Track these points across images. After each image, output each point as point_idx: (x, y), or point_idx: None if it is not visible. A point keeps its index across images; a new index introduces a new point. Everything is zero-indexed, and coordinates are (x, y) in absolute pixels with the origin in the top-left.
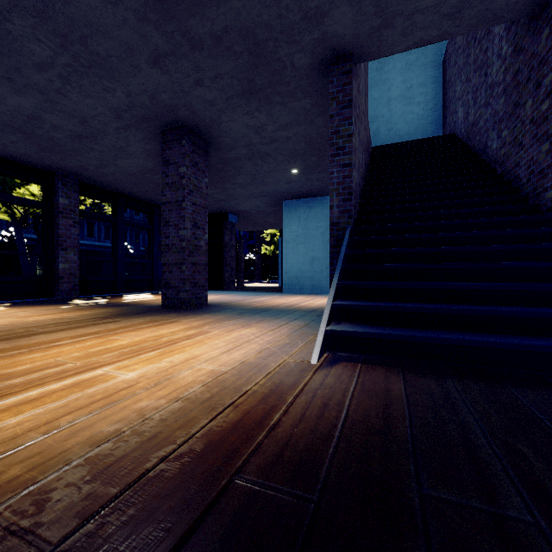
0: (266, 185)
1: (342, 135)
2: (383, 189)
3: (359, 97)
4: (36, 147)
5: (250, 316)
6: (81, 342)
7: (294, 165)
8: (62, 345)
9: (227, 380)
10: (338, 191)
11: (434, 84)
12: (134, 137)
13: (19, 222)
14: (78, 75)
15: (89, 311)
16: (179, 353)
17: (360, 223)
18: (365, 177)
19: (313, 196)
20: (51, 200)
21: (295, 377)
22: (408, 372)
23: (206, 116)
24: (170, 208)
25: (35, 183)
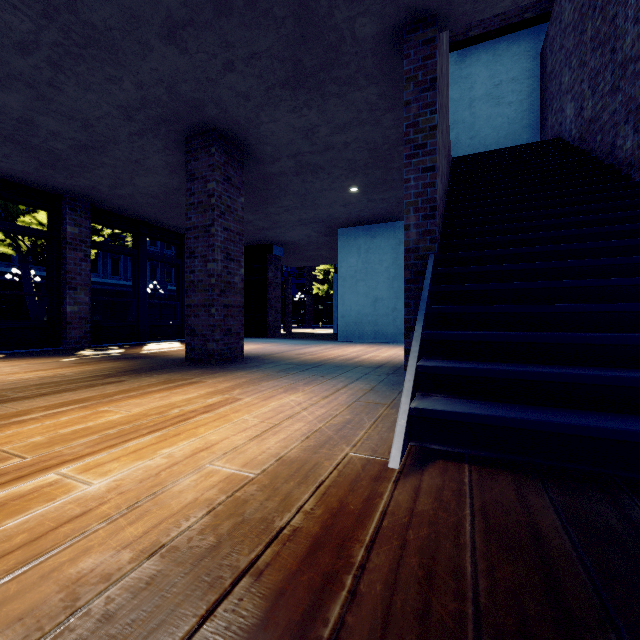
0: (319, 208)
1: (422, 129)
2: (473, 205)
3: (442, 81)
4: (34, 161)
5: (297, 374)
6: (55, 417)
7: (353, 181)
8: (27, 421)
9: (250, 501)
10: (416, 206)
11: (529, 79)
12: (153, 146)
13: (25, 256)
14: (72, 59)
15: (93, 366)
16: (187, 438)
17: (445, 250)
18: (446, 192)
19: (376, 222)
20: (57, 229)
21: (364, 494)
22: (553, 484)
23: (241, 116)
24: (196, 235)
25: (38, 208)
